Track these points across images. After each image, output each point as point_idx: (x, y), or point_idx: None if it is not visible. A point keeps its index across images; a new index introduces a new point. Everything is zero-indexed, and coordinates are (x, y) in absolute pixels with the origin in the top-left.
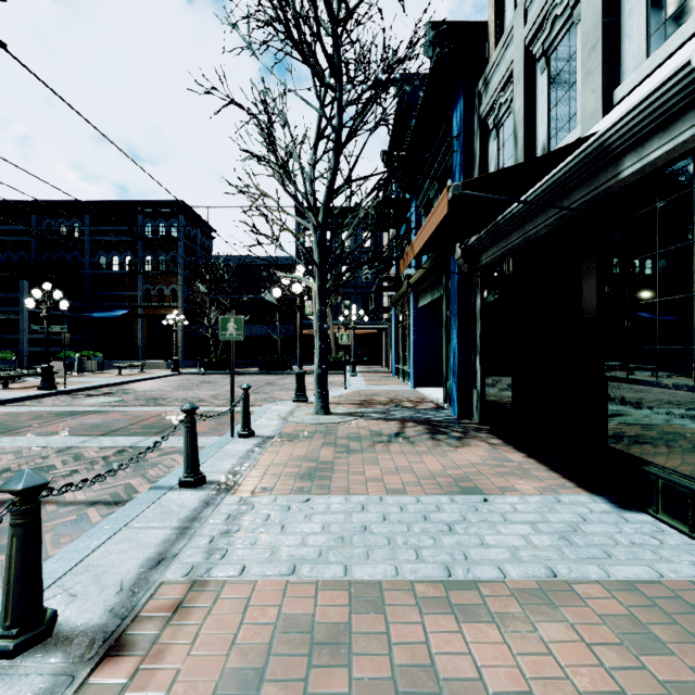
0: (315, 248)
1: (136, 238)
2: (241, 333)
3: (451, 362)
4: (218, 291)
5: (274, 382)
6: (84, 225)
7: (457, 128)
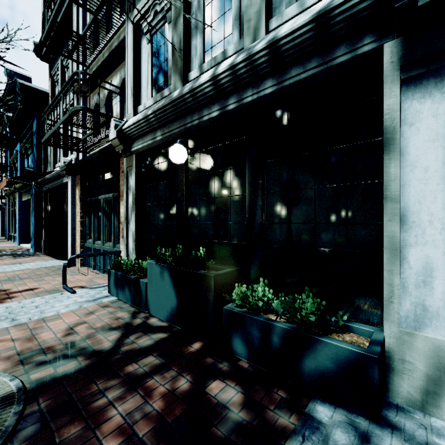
0: None
1: None
2: None
3: (32, 229)
4: None
5: None
6: None
7: (35, 130)
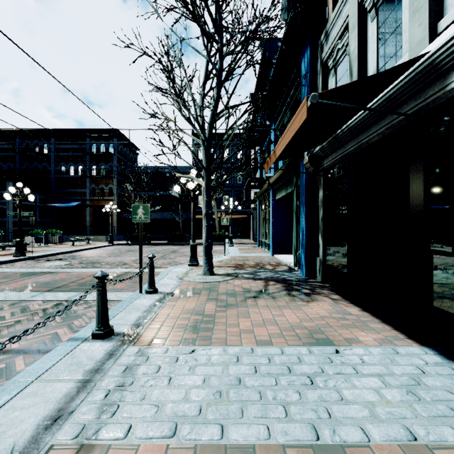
0: (203, 156)
1: (85, 153)
2: (148, 217)
3: (300, 237)
4: (141, 189)
5: (177, 251)
6: (50, 145)
7: (305, 70)
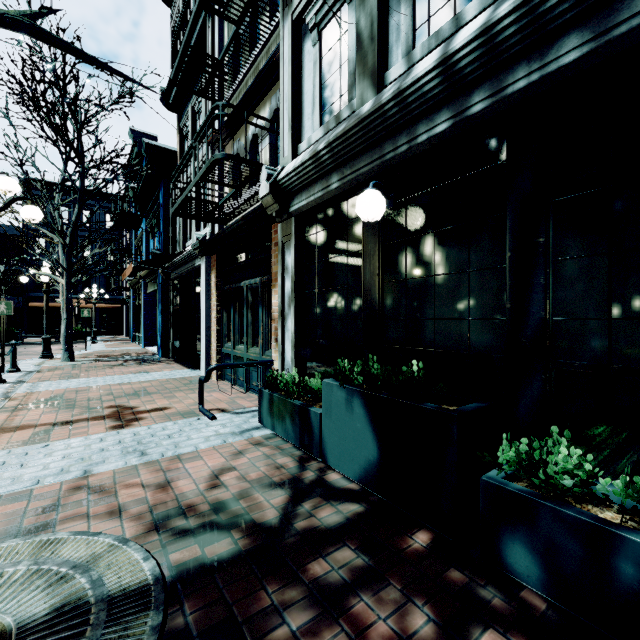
0: (62, 254)
1: None
2: (11, 311)
3: (159, 328)
4: None
5: (6, 351)
6: None
7: (162, 201)
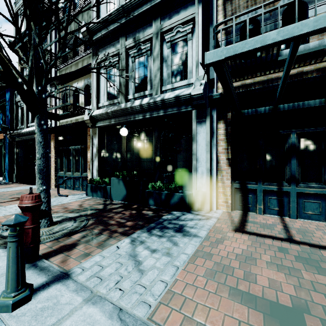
0: None
1: None
2: None
3: (6, 166)
4: None
5: None
6: None
7: (8, 99)
